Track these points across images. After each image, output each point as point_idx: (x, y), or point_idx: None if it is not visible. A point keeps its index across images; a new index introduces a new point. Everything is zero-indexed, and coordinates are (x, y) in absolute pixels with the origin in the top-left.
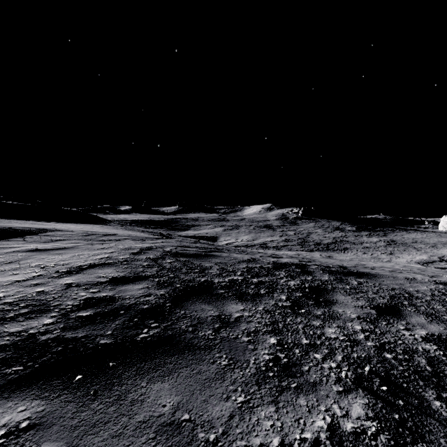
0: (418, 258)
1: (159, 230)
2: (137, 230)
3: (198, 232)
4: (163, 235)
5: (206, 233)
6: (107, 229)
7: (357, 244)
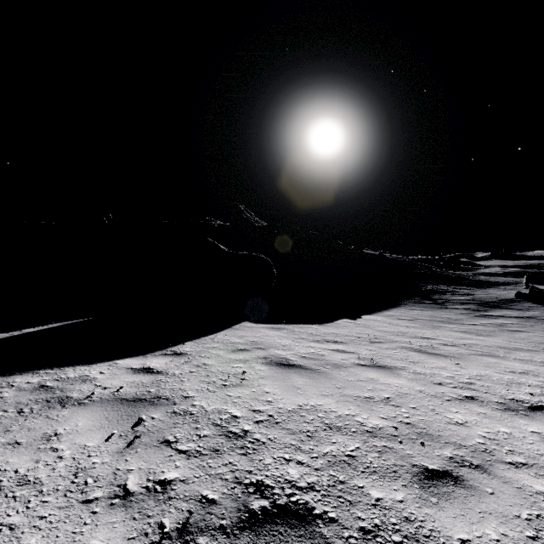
0: None
1: None
2: None
3: None
4: None
5: None
6: None
7: None
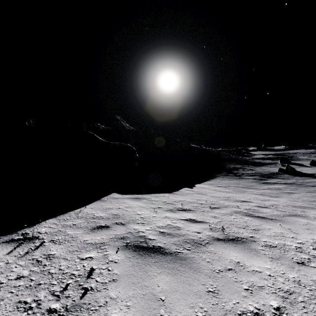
0: None
1: None
2: None
3: None
4: None
5: None
6: None
7: None
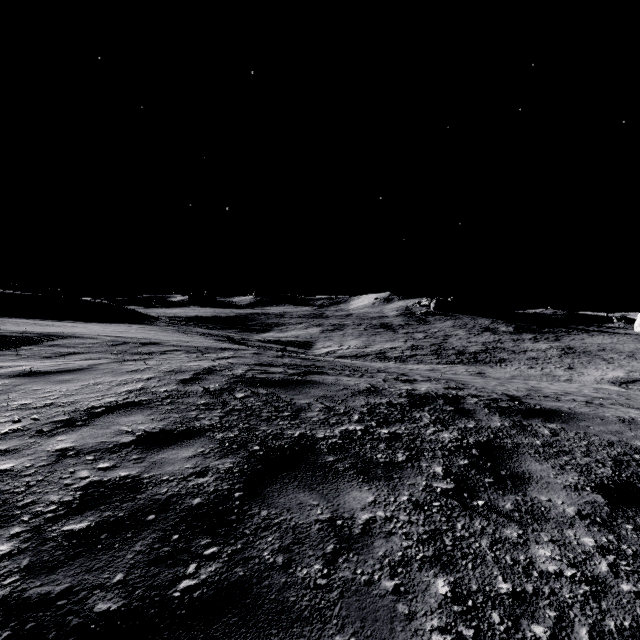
0: (612, 376)
1: (227, 332)
2: (194, 333)
3: (284, 334)
4: (233, 339)
5: (296, 336)
6: (150, 332)
7: (518, 354)
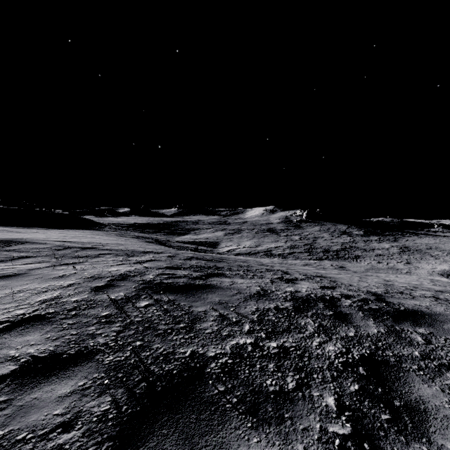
0: (440, 269)
1: (156, 235)
2: (131, 236)
3: (197, 236)
4: (159, 241)
5: (206, 238)
6: (96, 236)
7: (368, 251)
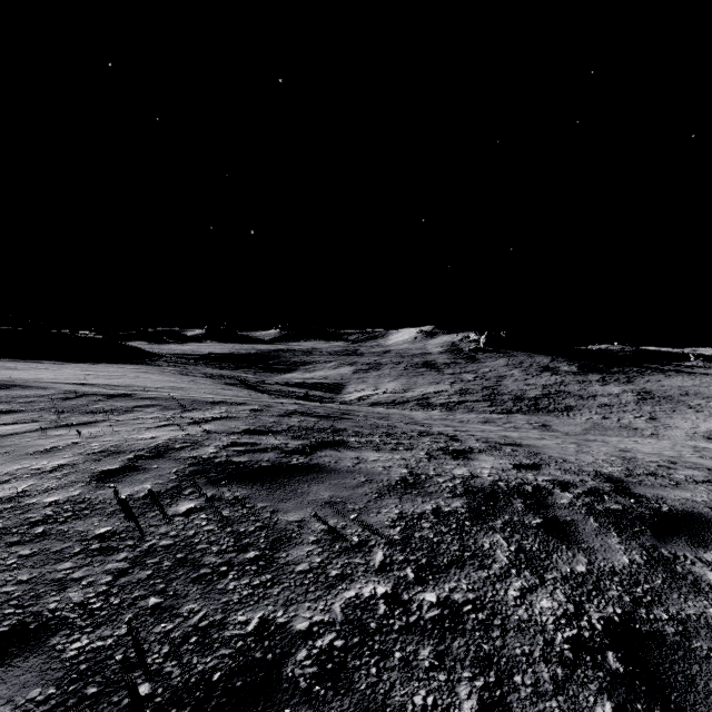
0: (705, 428)
1: (244, 373)
2: (201, 375)
3: (310, 375)
4: (247, 383)
5: (324, 377)
6: (143, 374)
7: (587, 399)
